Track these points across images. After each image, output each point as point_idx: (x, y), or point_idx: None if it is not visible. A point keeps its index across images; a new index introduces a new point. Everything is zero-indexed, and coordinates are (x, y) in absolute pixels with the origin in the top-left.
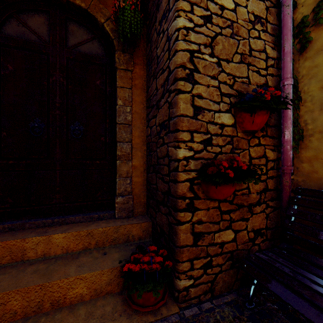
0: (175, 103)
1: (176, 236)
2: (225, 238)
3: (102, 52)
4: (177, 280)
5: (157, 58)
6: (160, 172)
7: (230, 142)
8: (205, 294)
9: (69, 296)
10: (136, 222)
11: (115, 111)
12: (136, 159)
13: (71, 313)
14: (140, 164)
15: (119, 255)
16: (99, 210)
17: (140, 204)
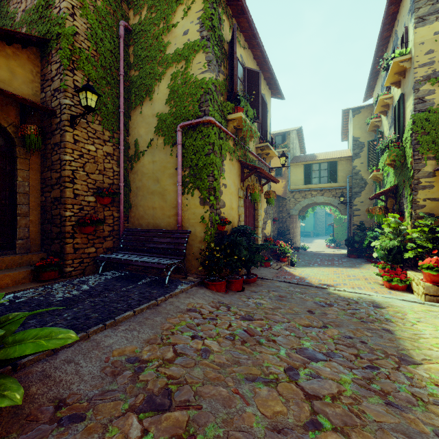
0: (64, 192)
1: (65, 250)
2: (91, 251)
3: (3, 142)
4: (66, 268)
5: (52, 161)
6: (54, 223)
7: (93, 209)
8: (80, 275)
9: (0, 284)
10: (35, 254)
11: (14, 184)
12: (33, 216)
13: (5, 289)
14: (35, 219)
15: (27, 268)
16: (0, 250)
17: (35, 245)
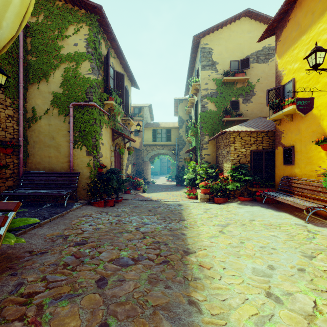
0: None
1: None
2: None
3: None
4: None
5: None
6: None
7: None
8: None
9: None
10: None
11: None
12: None
13: None
14: None
15: None
16: None
17: None
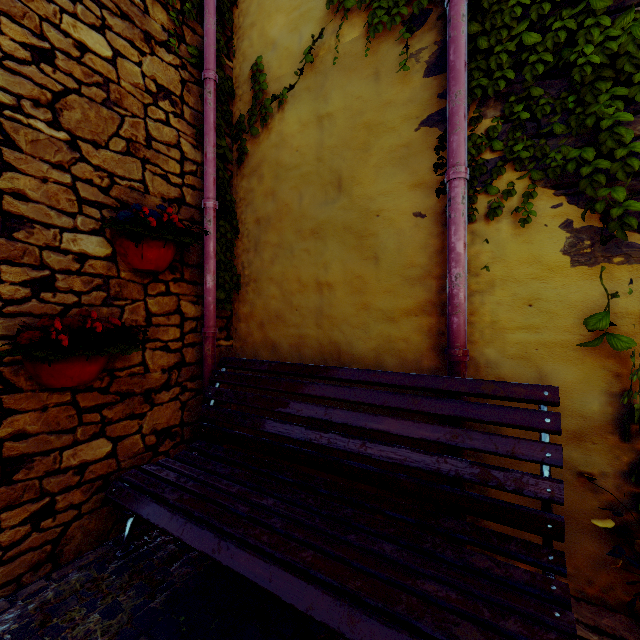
0: None
1: None
2: (90, 456)
3: None
4: None
5: None
6: None
7: (102, 286)
8: (37, 570)
9: None
10: None
11: None
12: None
13: None
14: None
15: None
16: None
17: None
